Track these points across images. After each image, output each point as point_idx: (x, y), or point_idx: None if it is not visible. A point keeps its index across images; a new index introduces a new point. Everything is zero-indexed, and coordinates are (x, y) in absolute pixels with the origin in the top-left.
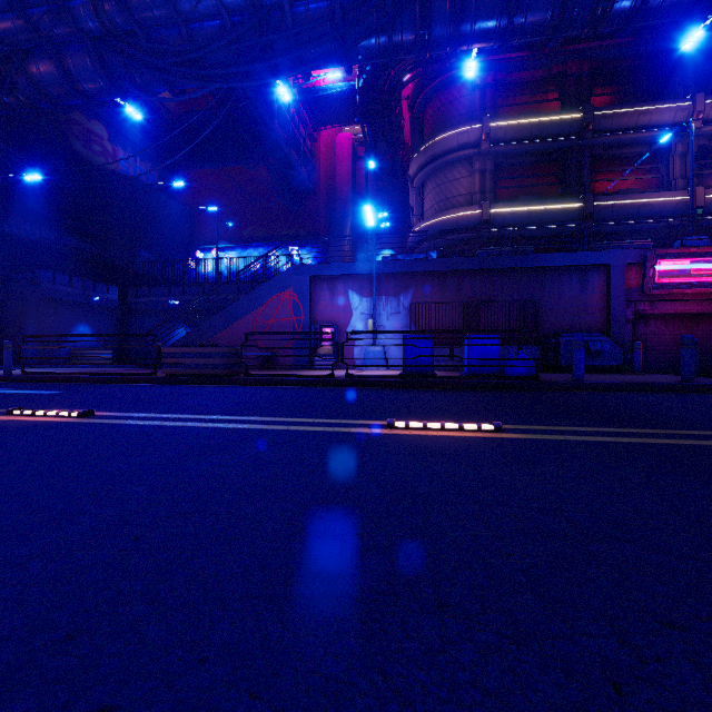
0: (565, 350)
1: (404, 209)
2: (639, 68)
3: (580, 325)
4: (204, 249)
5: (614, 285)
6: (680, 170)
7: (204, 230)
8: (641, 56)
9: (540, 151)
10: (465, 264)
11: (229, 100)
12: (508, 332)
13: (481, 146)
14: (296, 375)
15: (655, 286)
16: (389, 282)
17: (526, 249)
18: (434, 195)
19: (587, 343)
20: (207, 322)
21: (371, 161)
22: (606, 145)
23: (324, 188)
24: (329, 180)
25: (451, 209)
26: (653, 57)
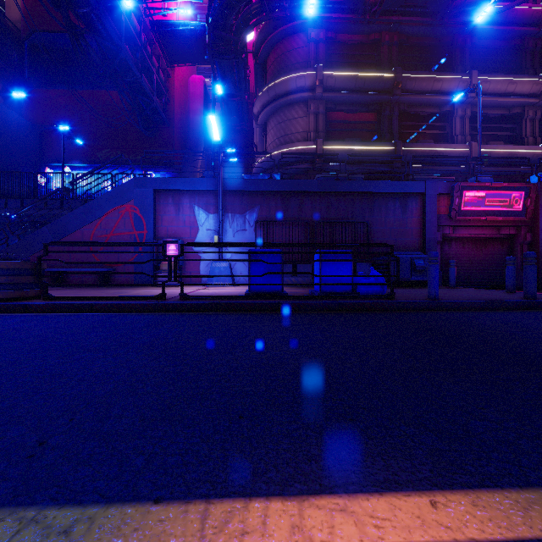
0: (395, 267)
1: (249, 148)
2: (432, 46)
3: (401, 245)
4: (54, 167)
5: (429, 211)
6: (460, 129)
7: (55, 149)
8: (433, 37)
9: (361, 102)
10: (306, 186)
11: (67, 3)
12: (365, 246)
13: (315, 90)
14: (115, 297)
15: (459, 213)
16: (236, 199)
17: (358, 177)
18: (275, 131)
19: (413, 260)
20: (33, 234)
21: (218, 86)
22: (410, 103)
23: (178, 121)
24: (184, 116)
25: (290, 143)
26: (442, 39)
